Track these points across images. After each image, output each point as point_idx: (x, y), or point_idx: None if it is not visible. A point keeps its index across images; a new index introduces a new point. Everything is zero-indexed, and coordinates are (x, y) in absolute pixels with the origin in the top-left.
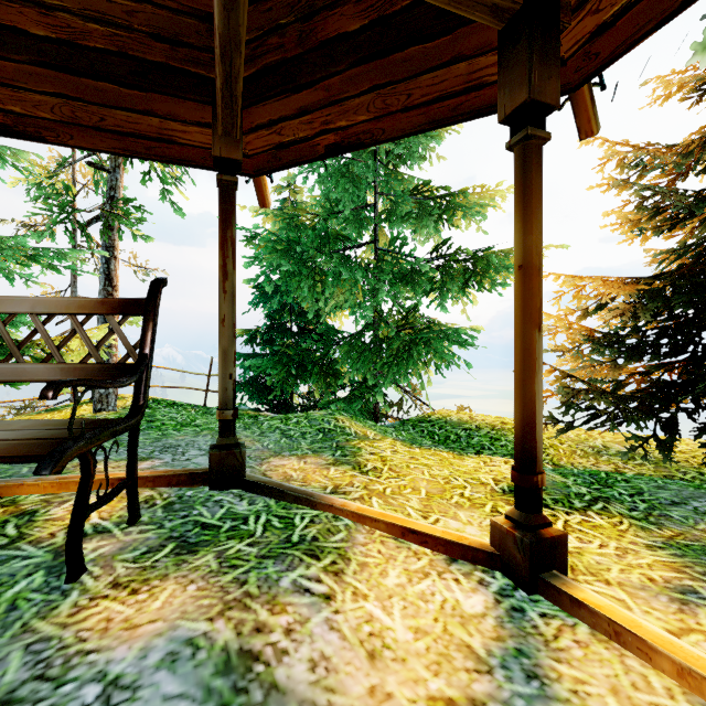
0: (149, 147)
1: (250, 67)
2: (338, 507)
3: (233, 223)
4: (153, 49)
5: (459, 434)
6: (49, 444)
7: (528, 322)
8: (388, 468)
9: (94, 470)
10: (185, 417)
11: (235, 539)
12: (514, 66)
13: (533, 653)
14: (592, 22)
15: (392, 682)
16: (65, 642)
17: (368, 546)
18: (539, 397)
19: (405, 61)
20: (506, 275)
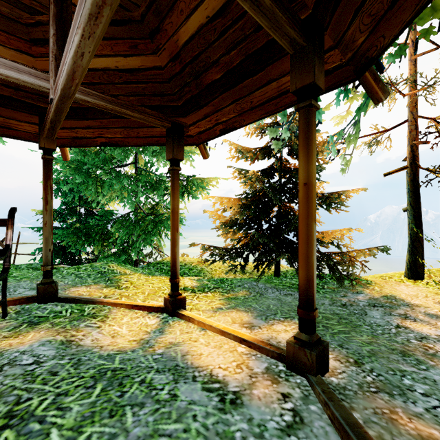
0: None
1: None
2: (105, 302)
3: (51, 178)
4: (3, 90)
5: None
6: None
7: (174, 229)
8: (133, 286)
9: None
10: None
11: (57, 318)
12: (169, 145)
13: (164, 328)
14: (198, 129)
15: (118, 340)
16: None
17: (117, 313)
18: (178, 254)
19: (136, 122)
20: (202, 189)
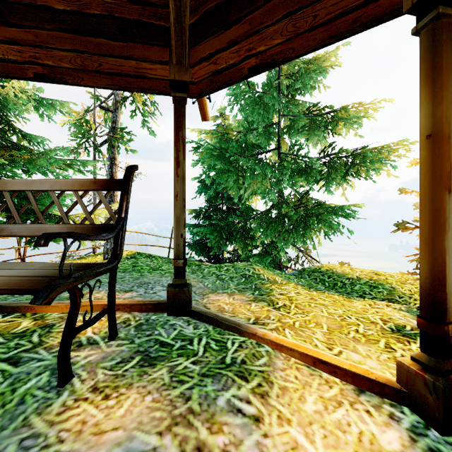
0: (129, 82)
1: (195, 15)
2: (260, 336)
3: (183, 127)
4: (131, 10)
5: (344, 281)
6: (47, 280)
7: (438, 185)
8: (295, 306)
9: (80, 301)
10: (156, 264)
11: (183, 357)
12: None
13: None
14: None
15: None
16: (48, 441)
17: (286, 371)
18: (449, 253)
19: None
20: (379, 166)
